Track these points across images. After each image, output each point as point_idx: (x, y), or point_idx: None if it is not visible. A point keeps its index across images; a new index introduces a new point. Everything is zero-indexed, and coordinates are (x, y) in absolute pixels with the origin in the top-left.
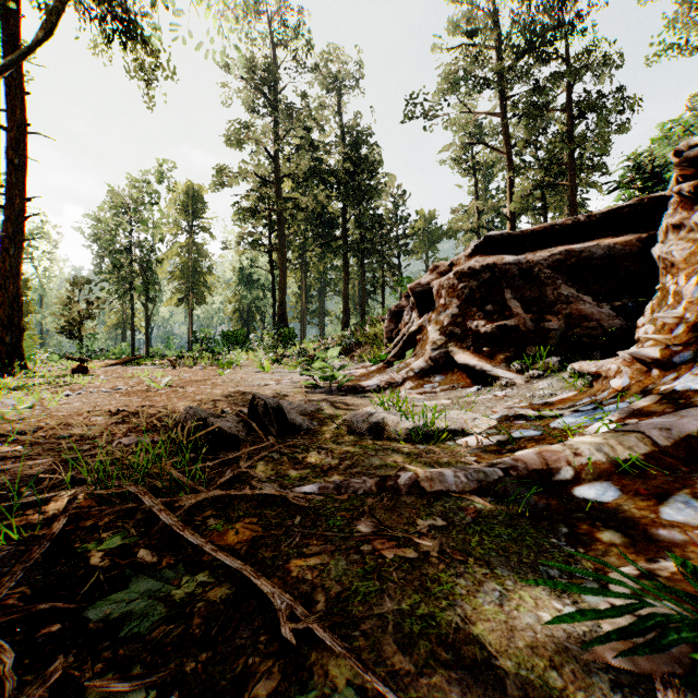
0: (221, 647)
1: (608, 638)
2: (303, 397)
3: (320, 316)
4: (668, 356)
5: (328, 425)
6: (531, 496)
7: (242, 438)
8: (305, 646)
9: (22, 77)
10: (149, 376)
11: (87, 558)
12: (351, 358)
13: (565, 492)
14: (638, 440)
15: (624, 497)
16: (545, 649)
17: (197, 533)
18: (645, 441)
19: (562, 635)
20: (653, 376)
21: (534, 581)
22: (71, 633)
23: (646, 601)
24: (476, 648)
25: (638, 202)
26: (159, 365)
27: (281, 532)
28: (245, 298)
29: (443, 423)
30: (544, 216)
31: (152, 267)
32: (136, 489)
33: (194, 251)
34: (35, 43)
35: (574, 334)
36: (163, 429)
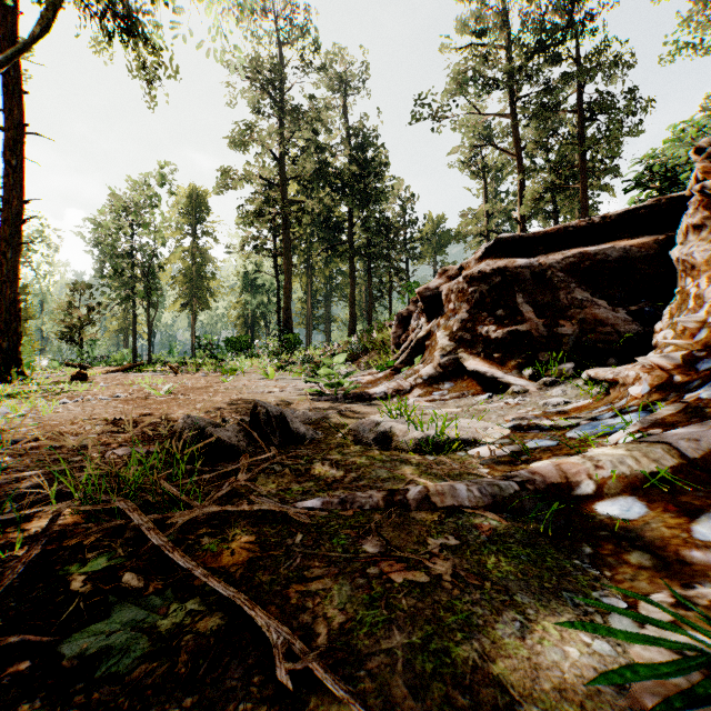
0: (209, 689)
1: (669, 706)
2: (308, 405)
3: (326, 322)
4: (690, 362)
5: (333, 435)
6: (551, 513)
7: (242, 449)
8: (304, 688)
9: (19, 76)
10: (150, 383)
11: (68, 583)
12: (358, 364)
13: (586, 508)
14: (664, 451)
15: (651, 514)
16: (575, 692)
17: (190, 554)
18: (671, 452)
19: (593, 674)
20: (675, 383)
21: (570, 625)
22: (41, 671)
23: (708, 654)
24: (496, 690)
25: (655, 202)
26: (161, 372)
27: (281, 553)
28: (250, 303)
29: (453, 433)
30: (555, 220)
31: (154, 272)
32: (125, 505)
33: (198, 255)
34: (31, 39)
35: (588, 339)
36: (160, 438)
